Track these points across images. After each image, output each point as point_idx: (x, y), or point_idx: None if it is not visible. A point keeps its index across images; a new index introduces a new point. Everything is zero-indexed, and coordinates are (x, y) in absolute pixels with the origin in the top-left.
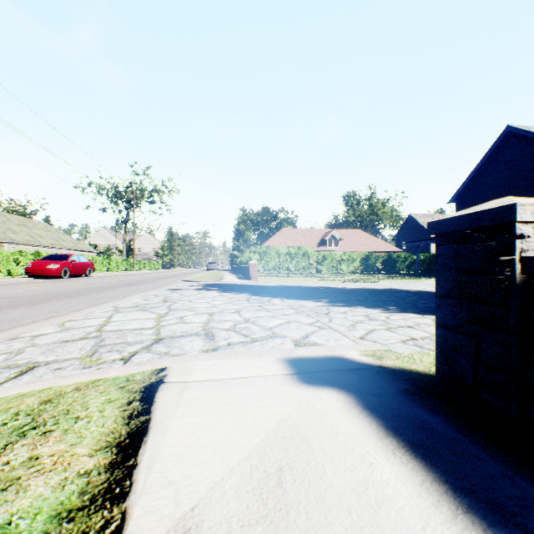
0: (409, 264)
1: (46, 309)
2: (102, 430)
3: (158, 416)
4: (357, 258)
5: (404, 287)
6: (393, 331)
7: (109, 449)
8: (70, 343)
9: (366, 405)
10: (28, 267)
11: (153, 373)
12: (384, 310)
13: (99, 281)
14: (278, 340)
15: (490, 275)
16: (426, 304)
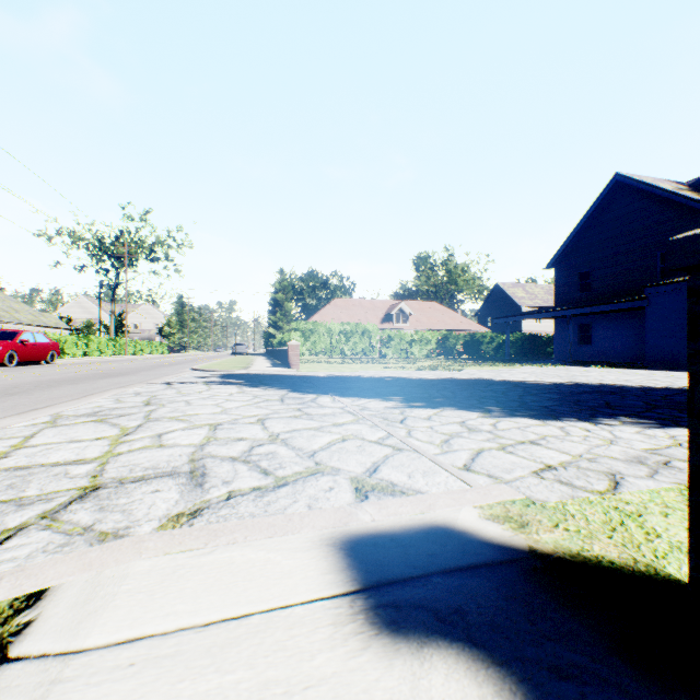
0: (497, 346)
1: None
2: None
3: None
4: (432, 338)
5: (498, 377)
6: (512, 452)
7: None
8: None
9: None
10: None
11: None
12: (485, 414)
13: (62, 371)
14: (324, 481)
15: None
16: (539, 401)
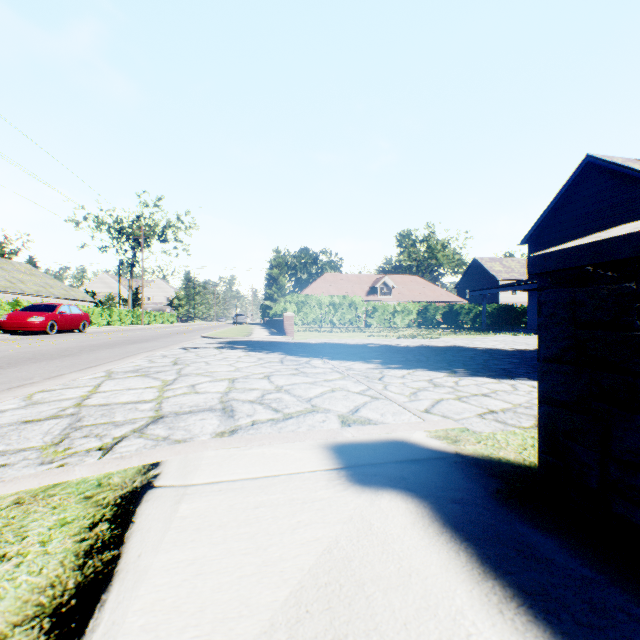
0: (474, 316)
1: (14, 376)
2: (35, 580)
3: (134, 550)
4: (413, 309)
5: (470, 344)
6: (465, 401)
7: (38, 621)
8: (33, 424)
9: (447, 520)
10: (3, 320)
11: (139, 472)
12: (450, 374)
13: (95, 338)
14: (319, 416)
15: (627, 331)
16: (500, 365)
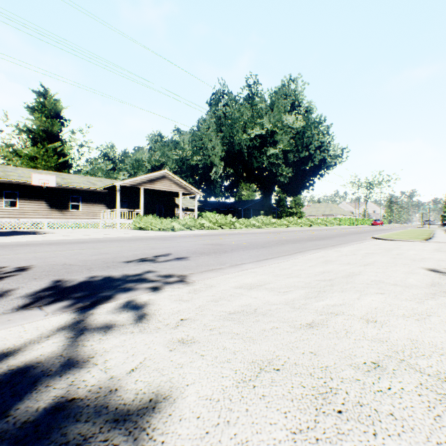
0: None
1: None
2: None
3: None
4: None
5: None
6: None
7: None
8: None
9: None
10: (372, 223)
11: None
12: None
13: None
14: None
15: None
16: None
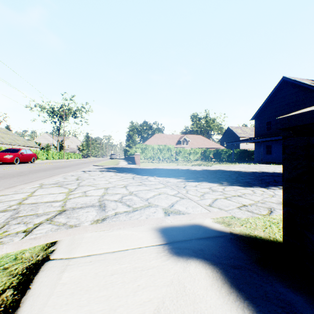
0: (228, 155)
1: None
2: None
3: None
4: (199, 151)
5: (228, 169)
6: (230, 200)
7: None
8: None
9: (232, 283)
10: None
11: (42, 248)
12: (220, 184)
13: (38, 166)
14: (152, 209)
15: None
16: (244, 179)
